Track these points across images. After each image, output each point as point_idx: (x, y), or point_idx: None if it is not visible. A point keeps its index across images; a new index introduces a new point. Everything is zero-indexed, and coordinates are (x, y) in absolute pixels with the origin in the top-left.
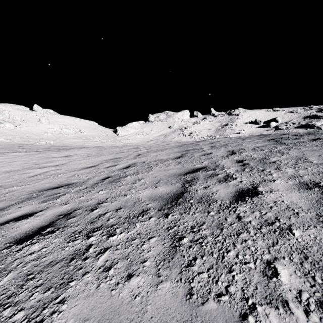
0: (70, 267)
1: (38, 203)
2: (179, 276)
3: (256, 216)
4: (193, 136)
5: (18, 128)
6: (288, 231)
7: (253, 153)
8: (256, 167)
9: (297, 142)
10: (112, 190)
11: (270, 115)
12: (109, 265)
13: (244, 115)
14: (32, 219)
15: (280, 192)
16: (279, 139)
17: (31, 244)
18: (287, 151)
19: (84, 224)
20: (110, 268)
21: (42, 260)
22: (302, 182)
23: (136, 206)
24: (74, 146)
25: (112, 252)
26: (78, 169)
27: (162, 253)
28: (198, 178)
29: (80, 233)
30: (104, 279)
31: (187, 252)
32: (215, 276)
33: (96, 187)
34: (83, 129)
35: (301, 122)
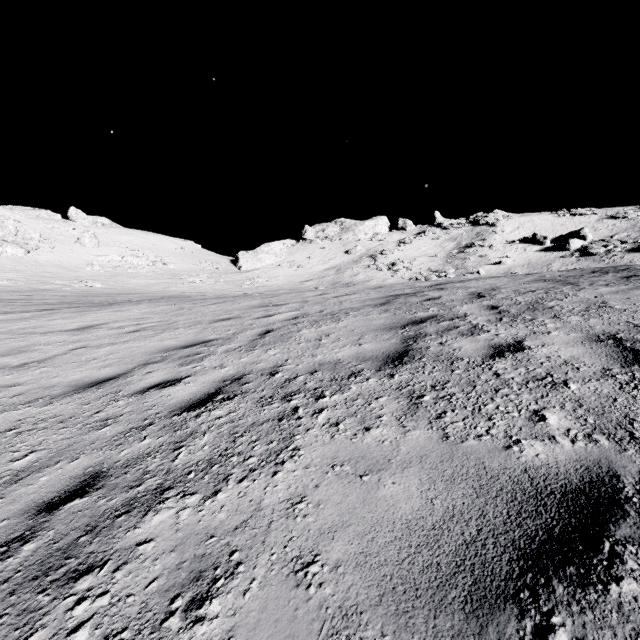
0: None
1: None
2: None
3: None
4: (397, 269)
5: (32, 257)
6: None
7: None
8: None
9: None
10: None
11: (566, 224)
12: None
13: (507, 226)
14: None
15: None
16: None
17: None
18: None
19: None
20: None
21: None
22: None
23: None
24: (145, 294)
25: None
26: (53, 394)
27: None
28: None
29: None
30: None
31: None
32: None
33: None
34: (168, 257)
35: (639, 238)
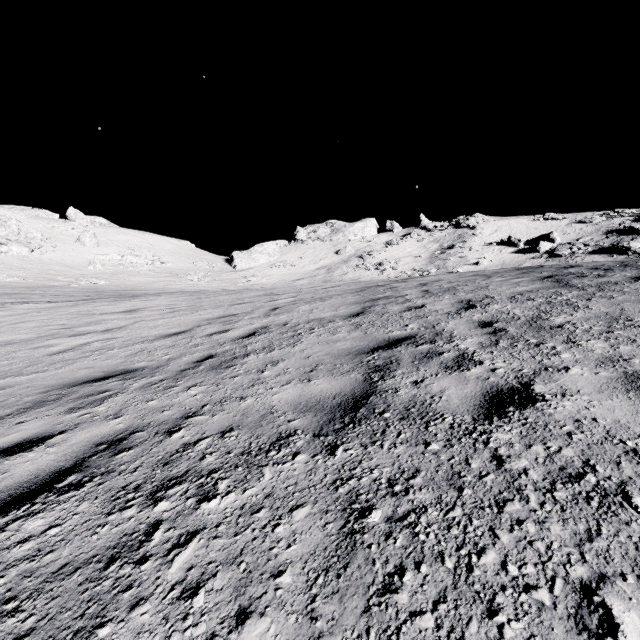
0: (104, 582)
1: (59, 414)
2: (363, 621)
3: (538, 456)
4: (384, 269)
5: (36, 255)
6: (621, 499)
7: (512, 306)
8: (522, 338)
9: (602, 283)
10: (216, 385)
11: (539, 228)
12: (196, 580)
13: (486, 229)
14: (39, 452)
15: (586, 397)
16: (563, 277)
17: (27, 516)
18: (586, 302)
19: (148, 467)
20: (198, 589)
21: (43, 561)
22: (631, 374)
23: (264, 425)
24: (148, 290)
25: (206, 543)
26: (151, 339)
27: (321, 550)
28: (399, 361)
29: (138, 490)
30: (181, 623)
31: (382, 551)
32: (455, 625)
33: (183, 379)
34: (166, 256)
35: (601, 242)
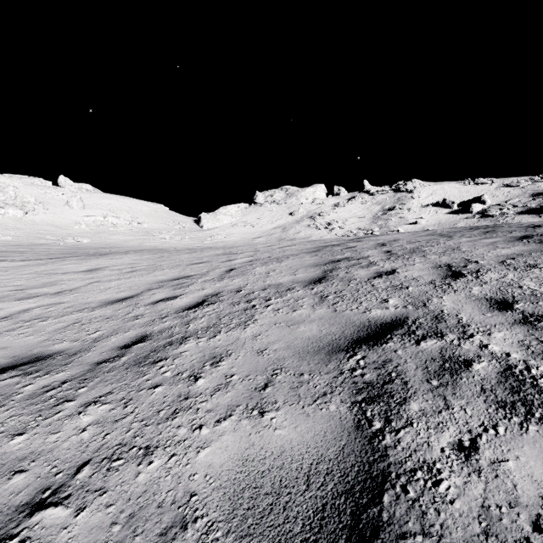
0: None
1: None
2: None
3: None
4: (332, 228)
5: (30, 217)
6: None
7: (516, 275)
8: None
9: None
10: (123, 405)
11: (470, 191)
12: None
13: (423, 192)
14: None
15: None
16: None
17: None
18: None
19: None
20: None
21: None
22: None
23: None
24: (125, 248)
25: None
26: (93, 306)
27: None
28: (403, 375)
29: None
30: None
31: None
32: None
33: (89, 382)
34: (142, 217)
35: (528, 203)
